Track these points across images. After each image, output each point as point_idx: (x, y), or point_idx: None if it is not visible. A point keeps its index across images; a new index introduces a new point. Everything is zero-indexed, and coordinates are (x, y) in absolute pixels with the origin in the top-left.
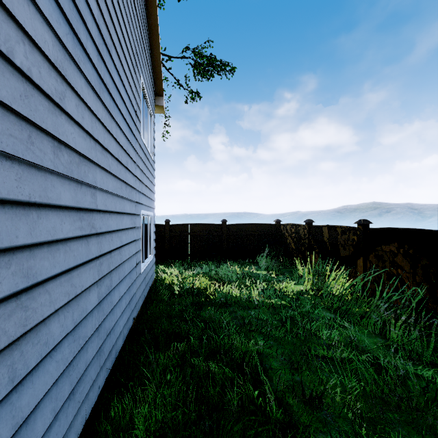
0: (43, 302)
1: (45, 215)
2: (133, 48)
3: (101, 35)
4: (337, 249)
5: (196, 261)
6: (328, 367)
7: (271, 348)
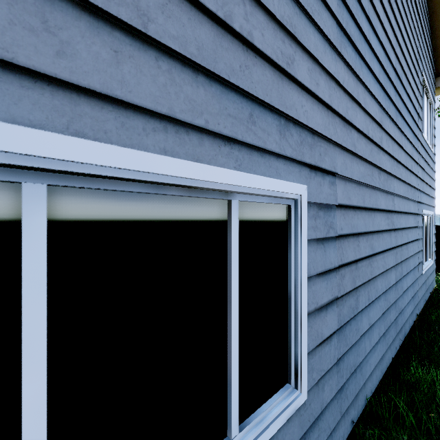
0: (375, 266)
1: (375, 215)
2: (415, 54)
3: (396, 74)
4: None
5: None
6: None
7: None
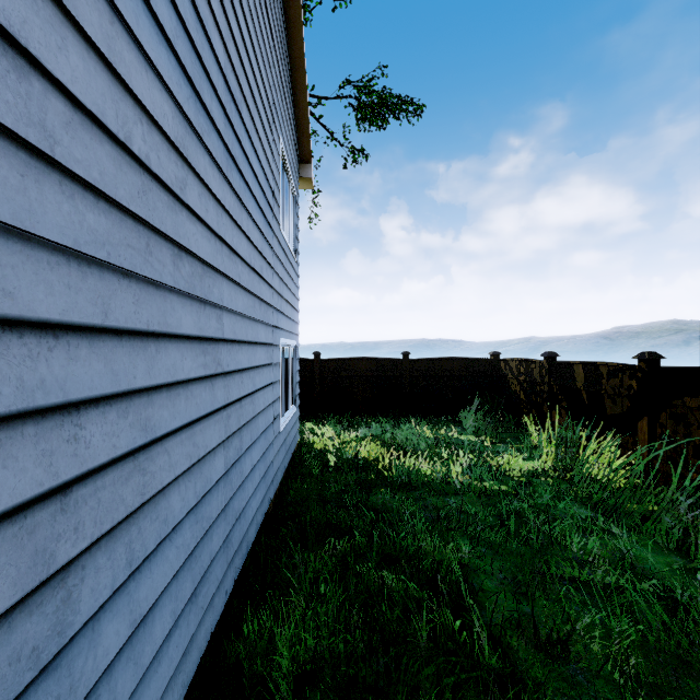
0: (162, 465)
1: (164, 349)
2: (269, 97)
3: (229, 89)
4: (601, 402)
5: (360, 416)
6: (581, 596)
7: (482, 559)
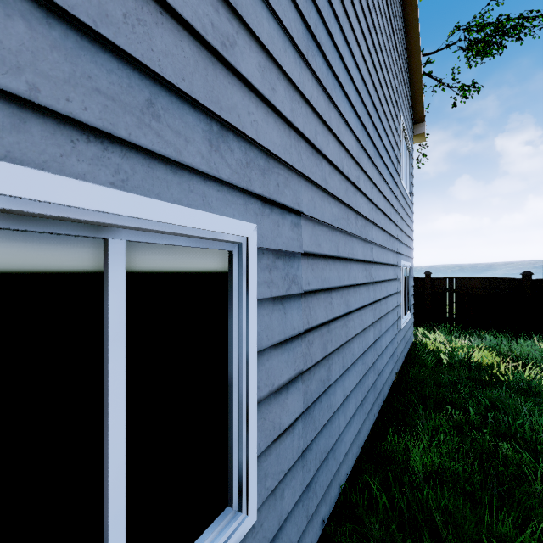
0: (351, 326)
1: (352, 267)
2: (394, 93)
3: (375, 108)
4: None
5: (472, 329)
6: None
7: None
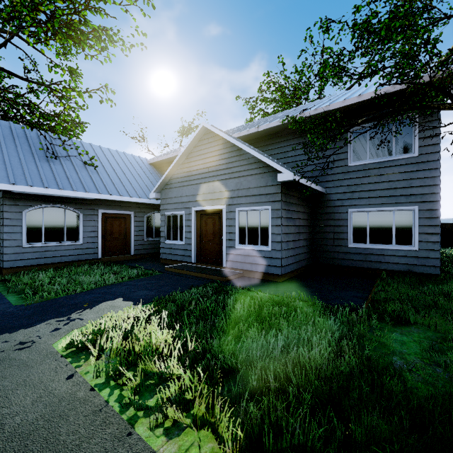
0: None
1: None
2: None
3: None
4: None
5: (446, 248)
6: None
7: None
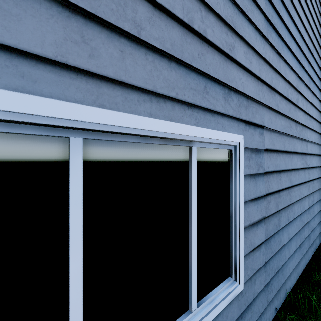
0: (293, 195)
1: (293, 157)
2: None
3: (309, 50)
4: None
5: None
6: None
7: None
